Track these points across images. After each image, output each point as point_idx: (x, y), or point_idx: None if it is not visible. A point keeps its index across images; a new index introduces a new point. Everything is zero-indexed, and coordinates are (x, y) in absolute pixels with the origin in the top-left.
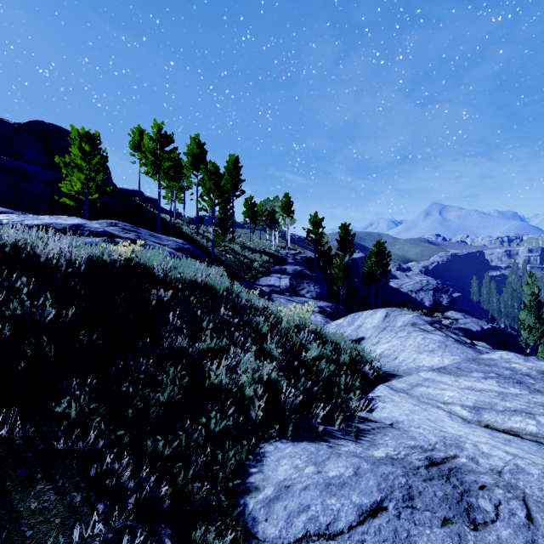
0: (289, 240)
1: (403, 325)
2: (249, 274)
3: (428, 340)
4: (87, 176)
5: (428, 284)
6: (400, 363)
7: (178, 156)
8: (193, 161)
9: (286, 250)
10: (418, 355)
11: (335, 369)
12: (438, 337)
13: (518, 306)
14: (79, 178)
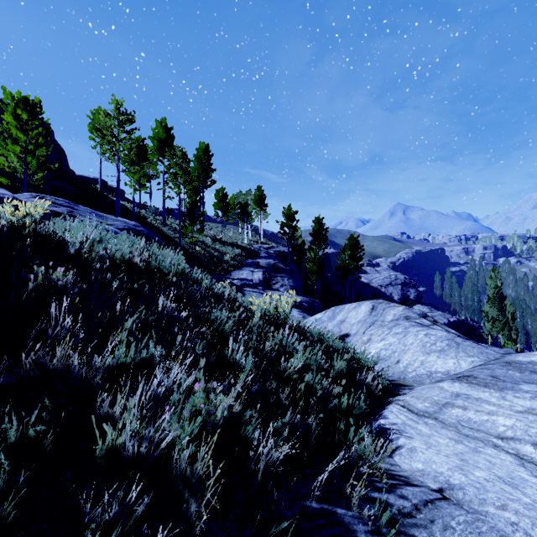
0: (262, 235)
1: (394, 319)
2: (220, 268)
3: (434, 337)
4: (23, 149)
5: (397, 279)
6: (406, 368)
7: (142, 141)
8: (159, 145)
9: (259, 244)
10: (426, 357)
11: (327, 382)
12: (442, 333)
13: (477, 299)
14: (14, 150)
